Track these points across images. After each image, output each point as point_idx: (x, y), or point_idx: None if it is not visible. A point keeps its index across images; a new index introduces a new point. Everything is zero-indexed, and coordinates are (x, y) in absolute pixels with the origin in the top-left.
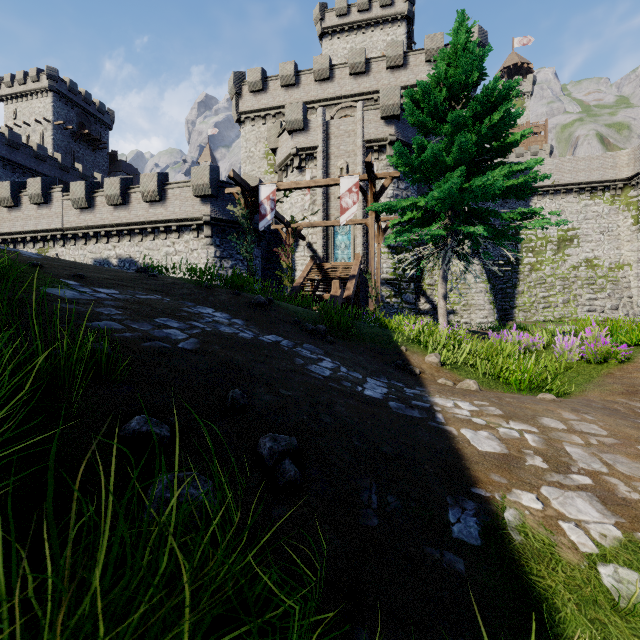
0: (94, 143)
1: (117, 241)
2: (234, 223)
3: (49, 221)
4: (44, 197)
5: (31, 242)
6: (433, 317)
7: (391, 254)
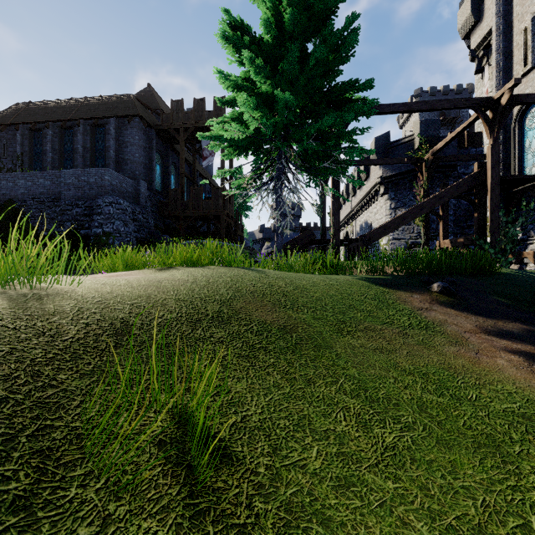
0: (452, 122)
1: (362, 211)
2: (403, 174)
3: (349, 207)
4: (347, 194)
5: (349, 221)
6: None
7: None
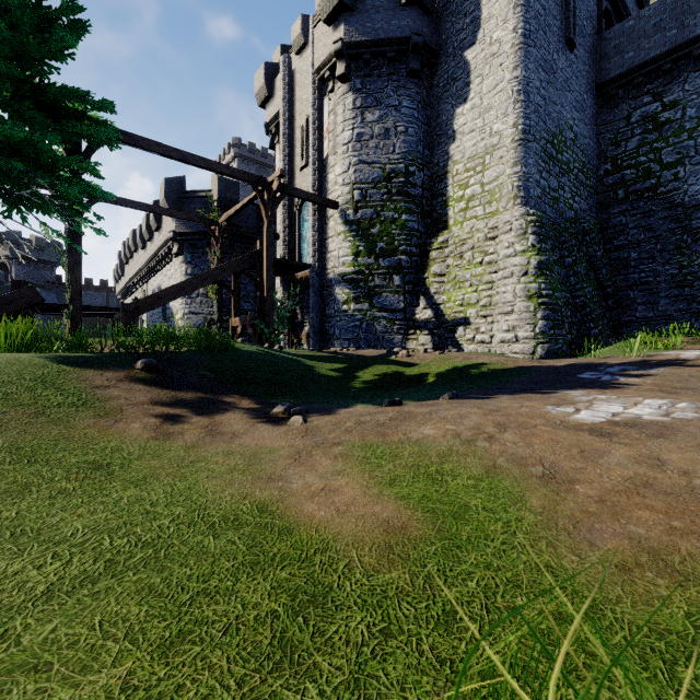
0: None
1: (155, 272)
2: (201, 234)
3: (138, 264)
4: (135, 245)
5: (139, 283)
6: (432, 333)
7: (349, 233)
